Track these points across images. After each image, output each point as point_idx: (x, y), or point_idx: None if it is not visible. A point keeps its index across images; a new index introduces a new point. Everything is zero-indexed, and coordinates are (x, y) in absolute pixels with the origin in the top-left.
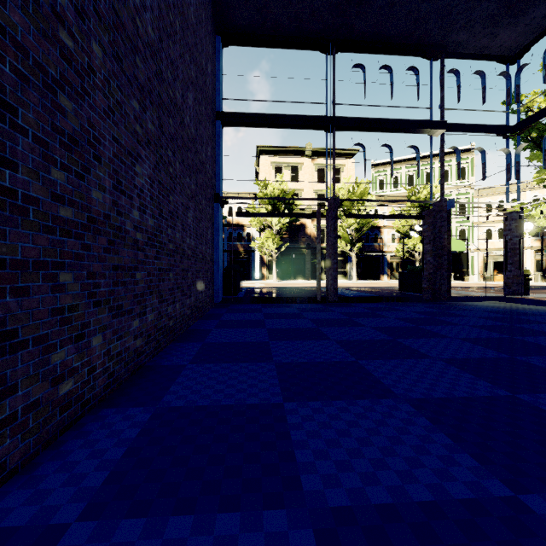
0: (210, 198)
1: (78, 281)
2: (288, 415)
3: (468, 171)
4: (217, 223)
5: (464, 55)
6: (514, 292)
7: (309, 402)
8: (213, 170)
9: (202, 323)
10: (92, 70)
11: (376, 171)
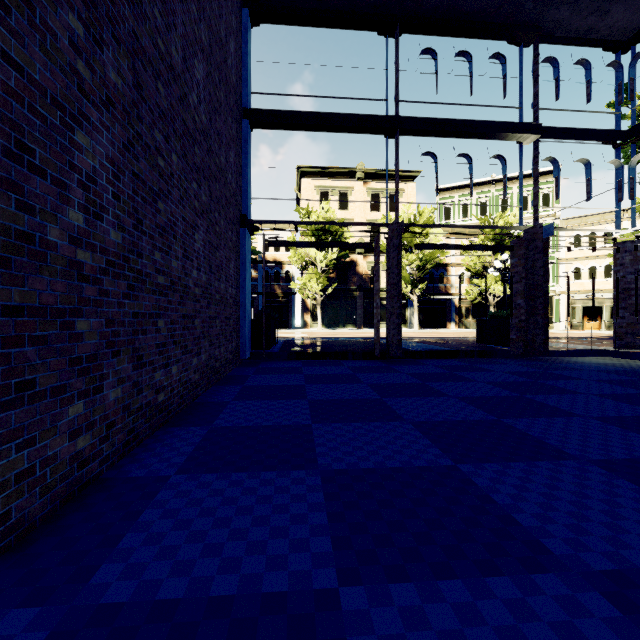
0: (233, 220)
1: None
2: (351, 639)
3: (553, 198)
4: (244, 255)
5: (564, 39)
6: (629, 344)
7: (391, 585)
8: (238, 184)
9: (217, 391)
10: None
11: (442, 197)
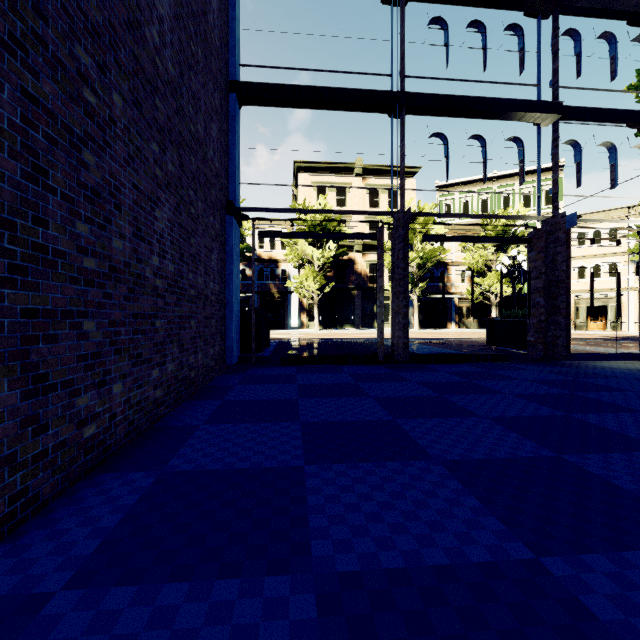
0: (216, 204)
1: None
2: None
3: None
4: (230, 246)
5: (586, 10)
6: None
7: None
8: (223, 164)
9: (188, 410)
10: None
11: (442, 194)
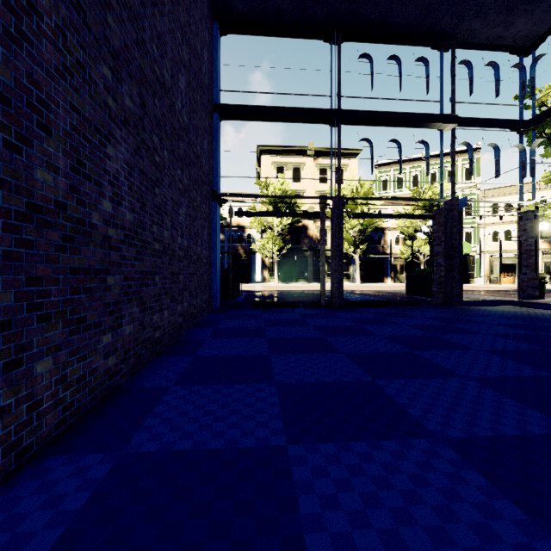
0: (206, 195)
1: (9, 290)
2: (294, 467)
3: (474, 172)
4: (215, 223)
5: (476, 45)
6: (530, 296)
7: (320, 444)
8: (210, 165)
9: (196, 332)
10: (35, 10)
11: (380, 171)
